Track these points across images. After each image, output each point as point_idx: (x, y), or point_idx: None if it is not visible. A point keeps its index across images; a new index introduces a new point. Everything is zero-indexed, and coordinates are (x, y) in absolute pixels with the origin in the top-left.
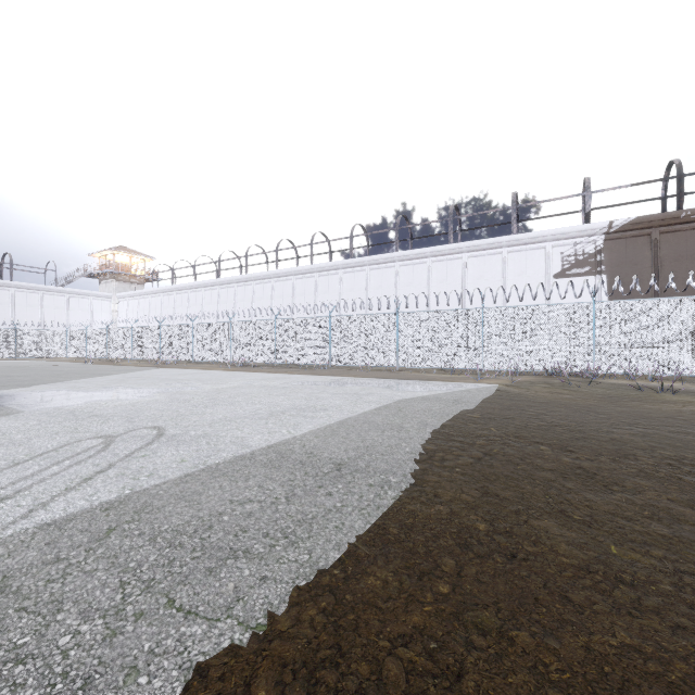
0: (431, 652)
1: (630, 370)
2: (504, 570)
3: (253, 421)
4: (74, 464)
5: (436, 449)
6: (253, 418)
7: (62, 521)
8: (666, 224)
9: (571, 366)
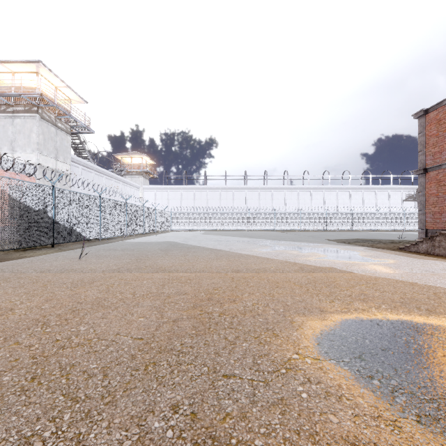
0: None
1: None
2: None
3: None
4: None
5: None
6: None
7: None
8: None
9: None
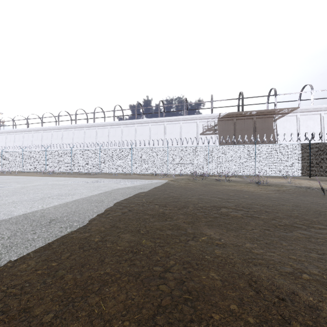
0: (24, 287)
1: (221, 173)
2: (88, 254)
3: (27, 202)
4: None
5: (110, 209)
6: (29, 201)
7: None
8: (238, 116)
9: (201, 172)
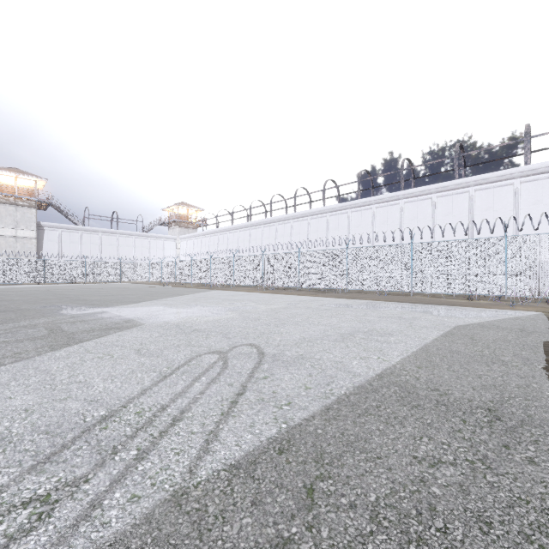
0: None
1: None
2: None
3: (333, 344)
4: (210, 381)
5: None
6: (330, 340)
7: (246, 464)
8: None
9: None
